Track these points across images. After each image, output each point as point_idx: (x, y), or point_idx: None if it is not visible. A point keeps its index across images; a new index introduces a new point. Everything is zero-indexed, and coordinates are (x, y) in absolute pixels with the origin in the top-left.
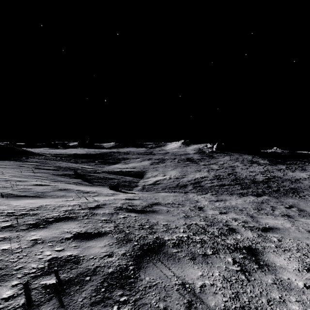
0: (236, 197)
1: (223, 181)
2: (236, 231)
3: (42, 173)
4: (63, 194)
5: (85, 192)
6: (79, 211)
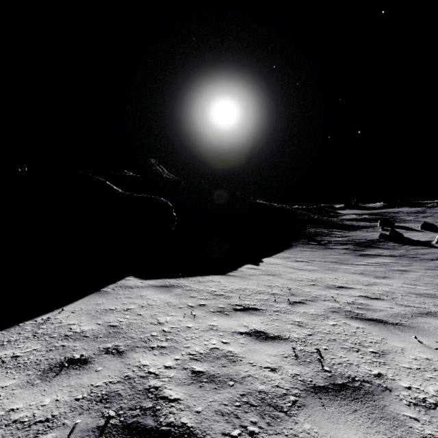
0: None
1: None
2: None
3: None
4: None
5: None
6: None
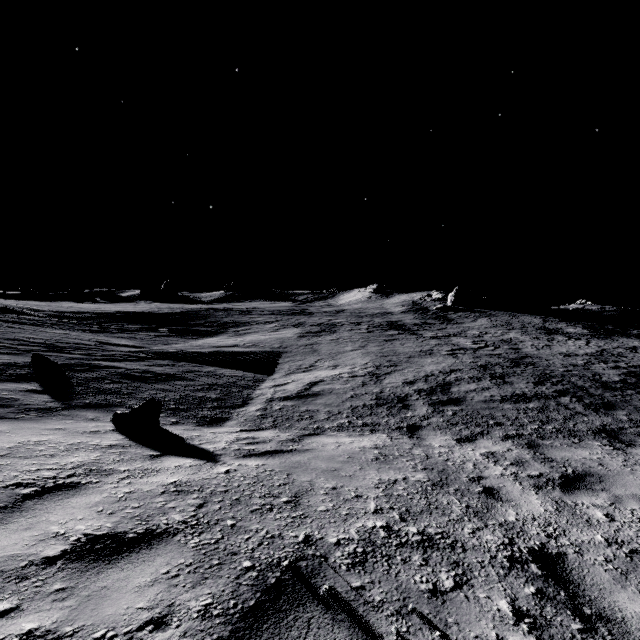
0: (608, 451)
1: (512, 383)
2: None
3: None
4: None
5: None
6: None
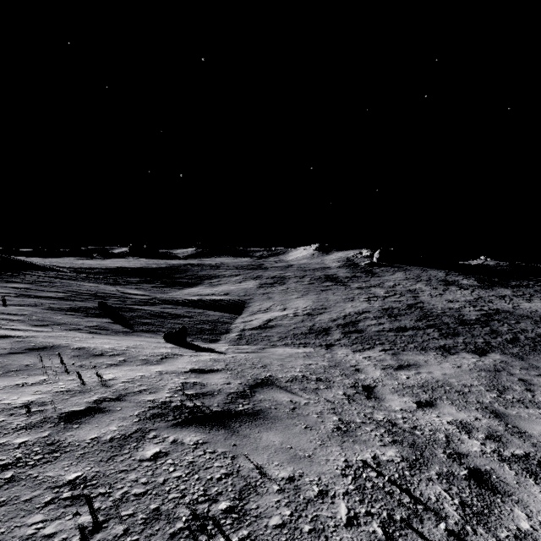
0: (436, 356)
1: (400, 320)
2: (497, 485)
3: (25, 306)
4: (30, 363)
5: (94, 354)
6: (9, 441)
